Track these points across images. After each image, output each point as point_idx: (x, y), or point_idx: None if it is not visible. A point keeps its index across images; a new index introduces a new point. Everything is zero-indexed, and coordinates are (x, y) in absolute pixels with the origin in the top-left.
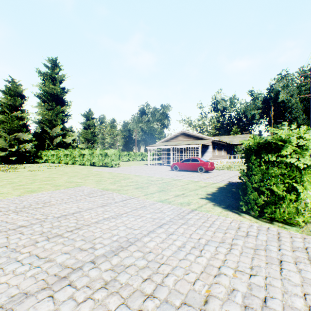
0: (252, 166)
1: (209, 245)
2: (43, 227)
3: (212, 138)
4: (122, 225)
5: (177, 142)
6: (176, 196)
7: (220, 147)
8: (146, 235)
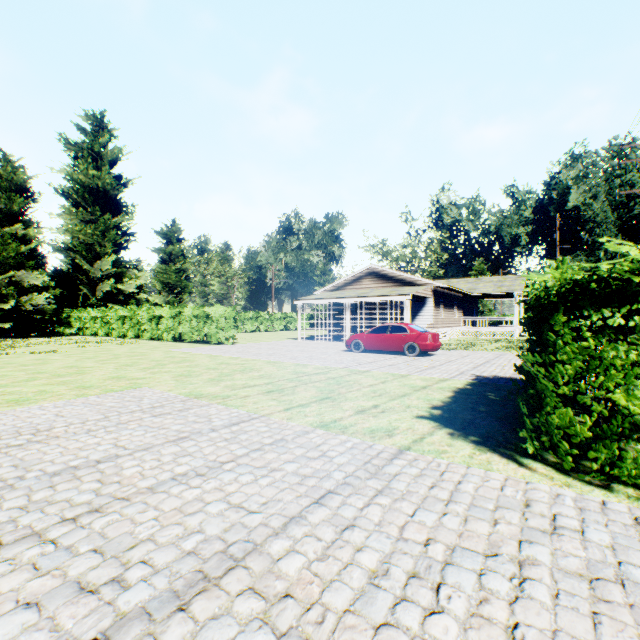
0: (558, 340)
1: (457, 565)
2: (2, 506)
3: (434, 283)
4: (218, 499)
5: (360, 290)
6: (358, 412)
7: (450, 303)
8: (278, 533)
